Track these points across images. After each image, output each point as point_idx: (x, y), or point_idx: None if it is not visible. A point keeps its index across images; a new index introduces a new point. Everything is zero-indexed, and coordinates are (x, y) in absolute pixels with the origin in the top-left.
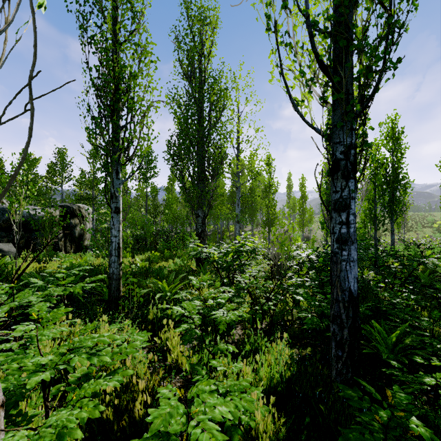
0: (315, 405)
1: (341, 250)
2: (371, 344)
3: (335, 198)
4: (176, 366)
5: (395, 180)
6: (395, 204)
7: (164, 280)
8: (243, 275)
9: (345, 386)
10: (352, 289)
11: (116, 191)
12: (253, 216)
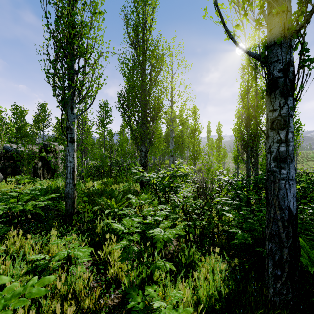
0: None
1: (279, 168)
2: None
3: (272, 116)
4: (115, 280)
5: None
6: None
7: (112, 199)
8: (178, 194)
9: None
10: (292, 207)
11: (70, 124)
12: (182, 152)
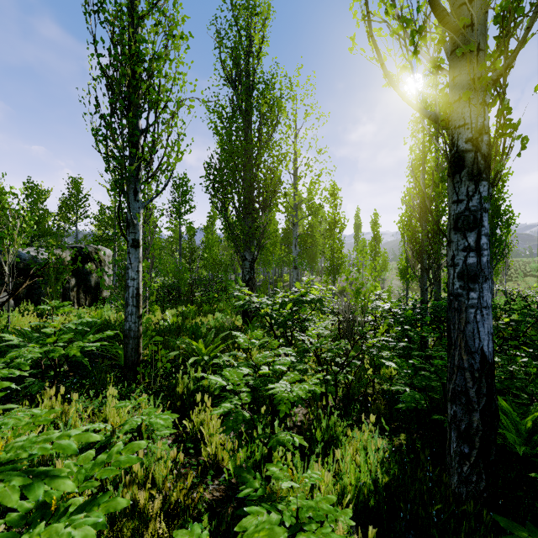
0: (429, 531)
1: (467, 290)
2: (498, 431)
3: (456, 211)
4: (213, 465)
5: (495, 214)
6: (494, 245)
7: (200, 340)
8: (308, 332)
9: (511, 522)
10: (485, 350)
11: (133, 218)
12: (313, 261)
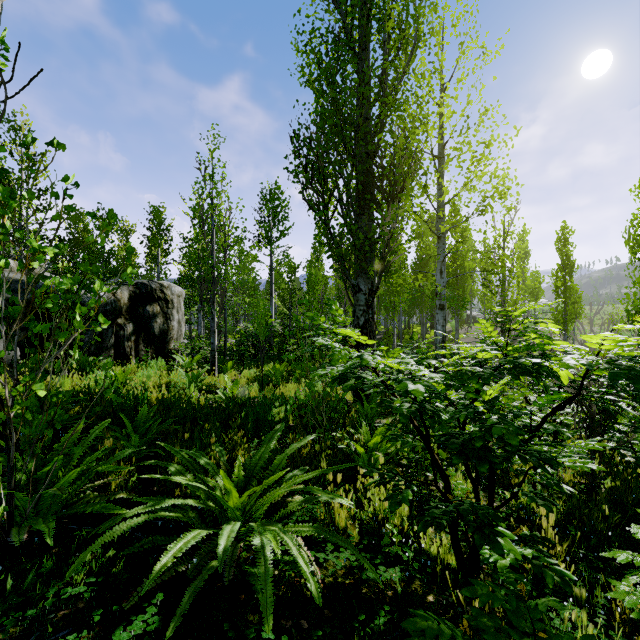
0: None
1: None
2: None
3: None
4: None
5: None
6: None
7: (221, 471)
8: None
9: None
10: None
11: None
12: (458, 304)
